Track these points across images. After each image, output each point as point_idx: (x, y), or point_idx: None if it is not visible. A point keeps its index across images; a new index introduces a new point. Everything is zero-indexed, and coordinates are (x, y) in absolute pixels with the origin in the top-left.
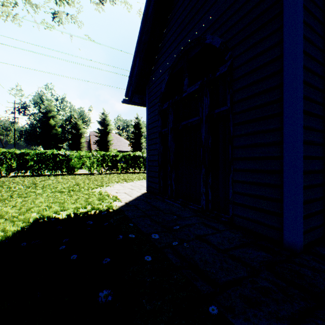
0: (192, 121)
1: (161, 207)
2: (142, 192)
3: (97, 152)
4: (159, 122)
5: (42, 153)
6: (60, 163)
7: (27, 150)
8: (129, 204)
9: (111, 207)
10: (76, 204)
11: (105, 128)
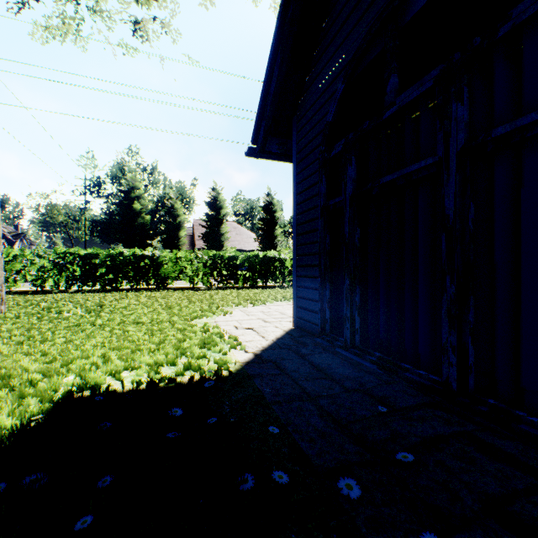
0: (412, 170)
1: (335, 372)
2: (285, 329)
3: (203, 252)
4: (322, 186)
5: (119, 253)
6: (145, 271)
7: (95, 249)
8: (262, 358)
9: (226, 367)
10: (156, 355)
11: (217, 212)
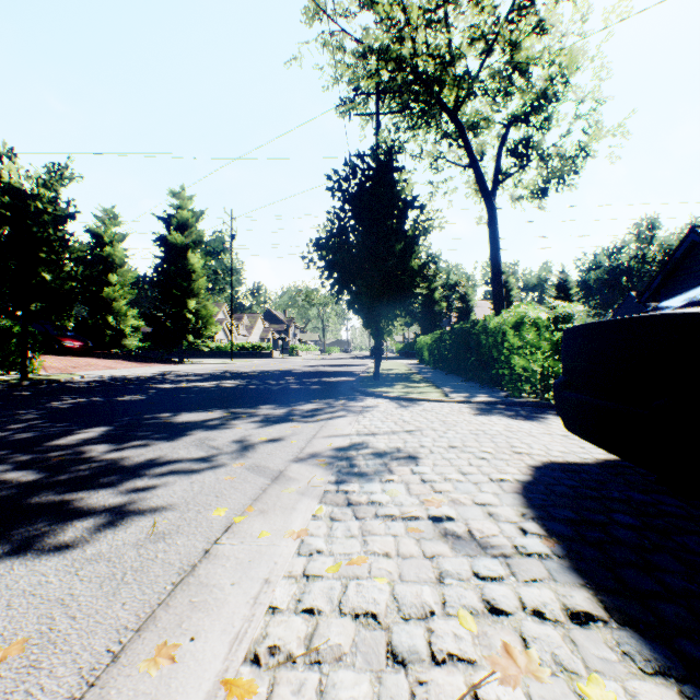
0: None
1: None
2: None
3: None
4: None
5: None
6: None
7: None
8: None
9: None
10: None
11: (506, 295)
